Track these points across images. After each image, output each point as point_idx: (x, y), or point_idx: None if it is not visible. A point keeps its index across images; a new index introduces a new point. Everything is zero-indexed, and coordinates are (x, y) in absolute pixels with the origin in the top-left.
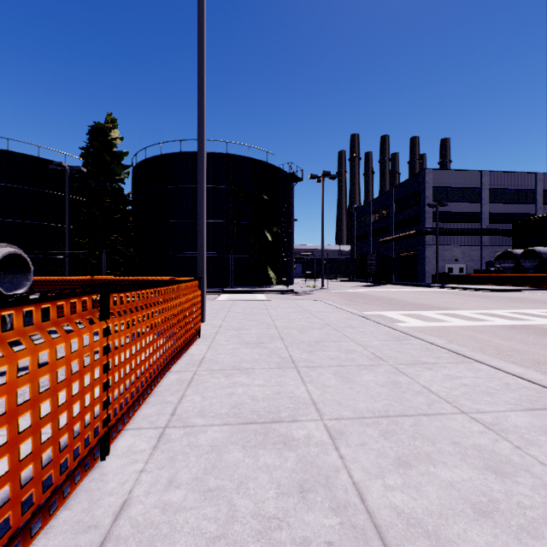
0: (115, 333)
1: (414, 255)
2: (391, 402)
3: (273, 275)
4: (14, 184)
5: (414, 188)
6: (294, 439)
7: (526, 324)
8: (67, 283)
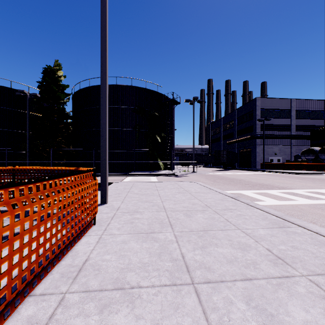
0: None
1: (249, 151)
2: None
3: (162, 164)
4: None
5: (249, 109)
6: None
7: None
8: None
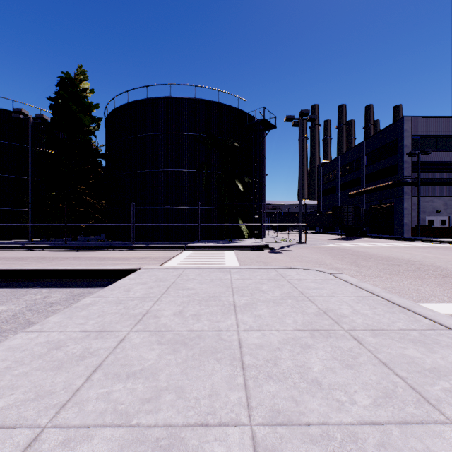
0: None
1: (389, 208)
2: None
3: (245, 228)
4: None
5: (390, 138)
6: None
7: None
8: None
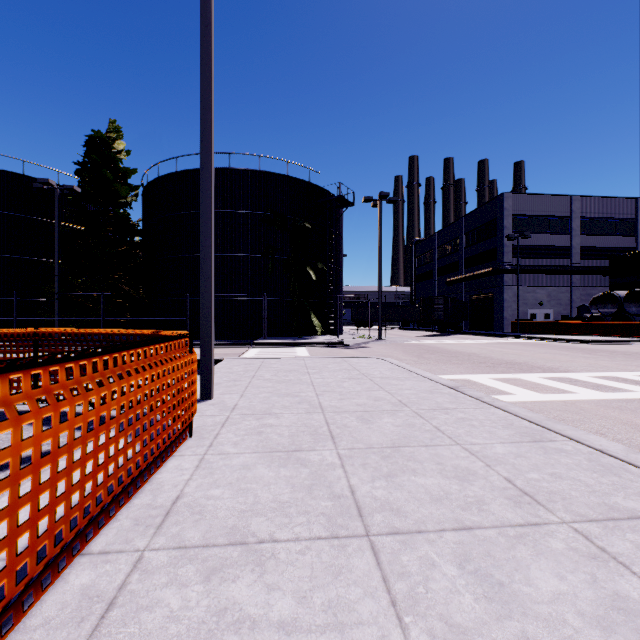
0: None
1: (489, 299)
2: None
3: (318, 323)
4: None
5: (490, 216)
6: None
7: None
8: None
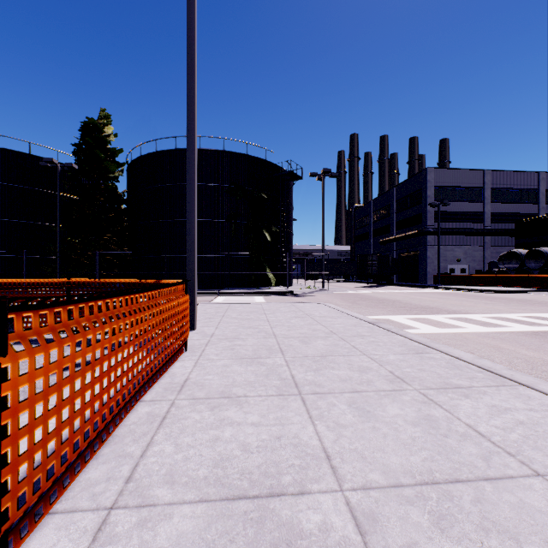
0: (21, 376)
1: (416, 256)
2: (433, 454)
3: (272, 276)
4: (4, 181)
5: (416, 187)
6: (303, 535)
7: (547, 330)
8: (40, 286)
